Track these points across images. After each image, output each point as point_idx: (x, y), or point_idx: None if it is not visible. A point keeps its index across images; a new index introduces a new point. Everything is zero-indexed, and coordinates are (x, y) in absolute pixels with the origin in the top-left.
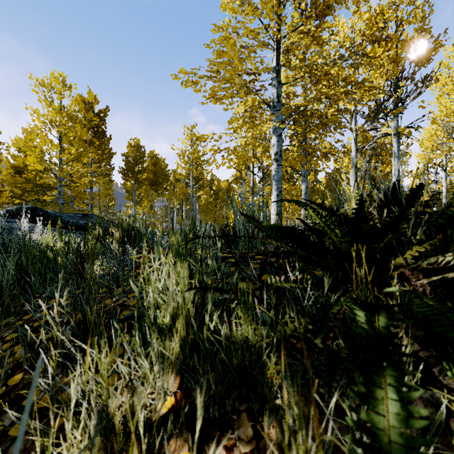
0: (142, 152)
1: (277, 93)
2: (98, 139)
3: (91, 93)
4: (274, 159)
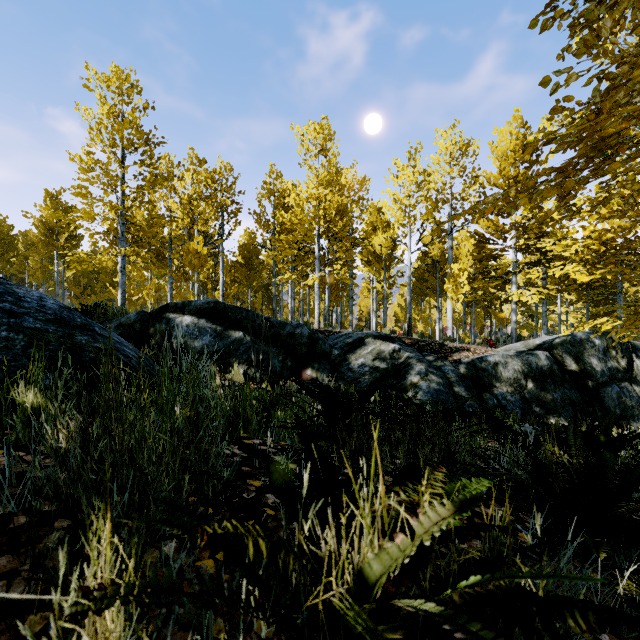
0: None
1: (122, 231)
2: None
3: None
4: (120, 271)
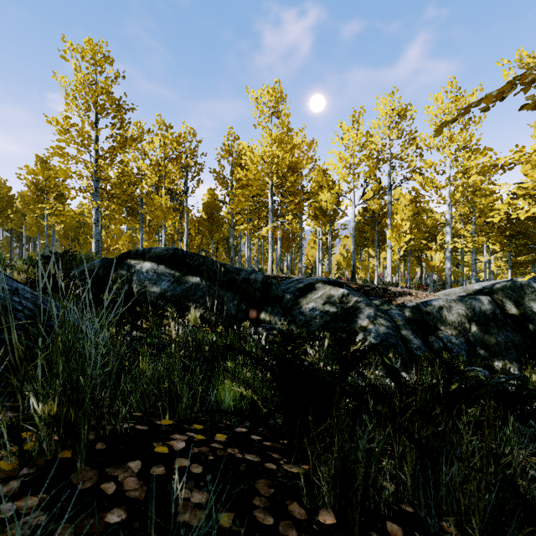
0: None
1: (95, 187)
2: None
3: None
4: (93, 223)
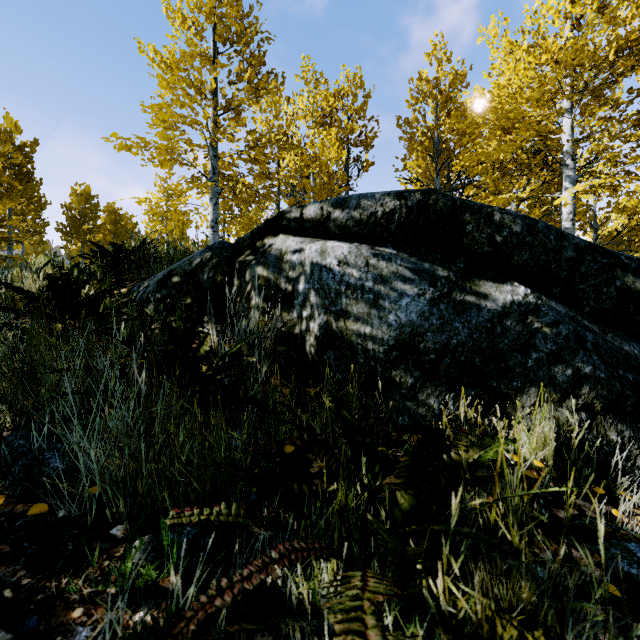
0: (95, 205)
1: (213, 166)
2: (22, 182)
3: (10, 119)
4: (210, 226)
